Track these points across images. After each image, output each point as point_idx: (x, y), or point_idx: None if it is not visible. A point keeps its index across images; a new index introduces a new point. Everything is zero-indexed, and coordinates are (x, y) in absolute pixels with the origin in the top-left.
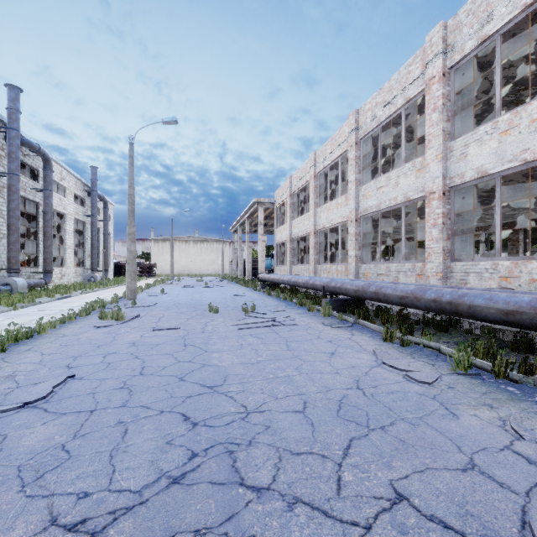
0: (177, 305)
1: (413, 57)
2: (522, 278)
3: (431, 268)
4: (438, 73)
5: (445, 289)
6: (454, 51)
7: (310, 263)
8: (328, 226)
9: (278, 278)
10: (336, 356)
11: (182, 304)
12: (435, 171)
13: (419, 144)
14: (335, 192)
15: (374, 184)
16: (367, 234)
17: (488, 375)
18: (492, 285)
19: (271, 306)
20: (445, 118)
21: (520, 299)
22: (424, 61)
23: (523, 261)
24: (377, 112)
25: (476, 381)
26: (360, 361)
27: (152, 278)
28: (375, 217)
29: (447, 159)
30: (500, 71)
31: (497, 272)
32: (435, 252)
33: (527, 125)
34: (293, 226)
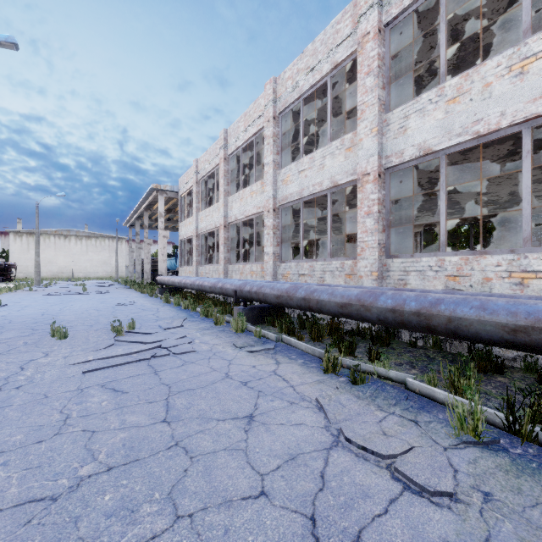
0: (2, 327)
1: (341, 13)
2: (474, 277)
3: (365, 266)
4: (373, 28)
5: (407, 294)
6: (391, 4)
7: (220, 262)
8: (241, 219)
9: (179, 281)
10: (257, 425)
11: (14, 324)
12: (370, 148)
13: (337, 135)
14: (248, 185)
15: (295, 166)
16: (286, 228)
17: (502, 435)
18: (437, 286)
19: (164, 319)
20: (380, 84)
21: (534, 307)
22: (356, 17)
23: (476, 256)
24: (298, 81)
25: (503, 459)
26: (302, 433)
27: (7, 283)
28: (293, 211)
29: (383, 135)
30: (445, 28)
31: (444, 270)
32: (370, 246)
33: (480, 90)
34: (200, 219)
